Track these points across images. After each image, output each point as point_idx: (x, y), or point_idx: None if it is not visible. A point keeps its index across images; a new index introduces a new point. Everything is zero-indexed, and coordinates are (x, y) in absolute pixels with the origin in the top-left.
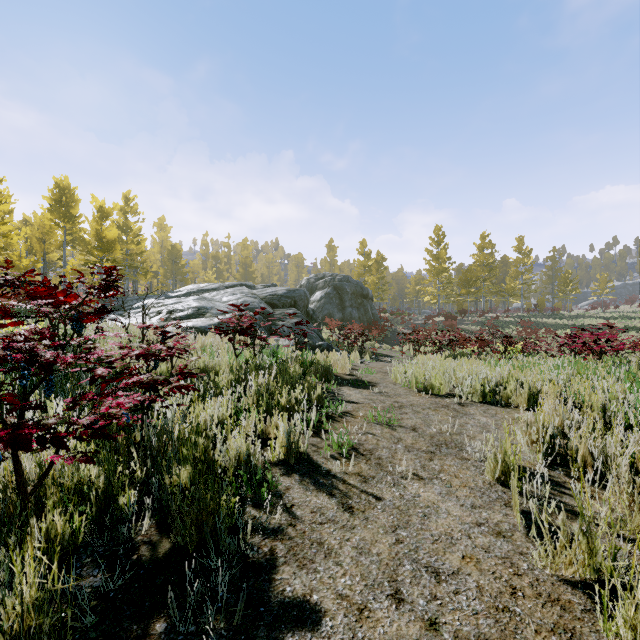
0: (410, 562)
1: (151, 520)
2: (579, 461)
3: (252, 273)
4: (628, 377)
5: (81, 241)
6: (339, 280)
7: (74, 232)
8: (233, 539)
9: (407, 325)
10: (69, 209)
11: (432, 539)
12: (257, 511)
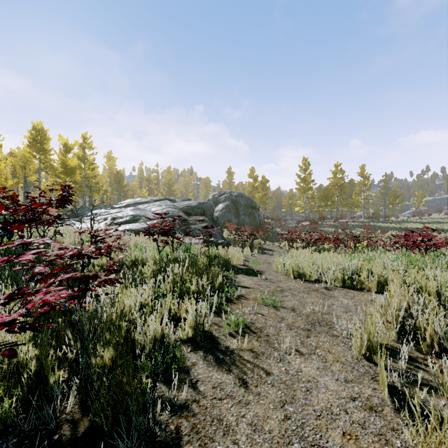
0: (298, 440)
1: (76, 397)
2: (427, 339)
3: (174, 191)
4: (447, 267)
5: (51, 168)
6: (235, 196)
7: (46, 161)
8: (143, 419)
9: (283, 228)
10: (43, 145)
11: (315, 415)
12: (167, 387)
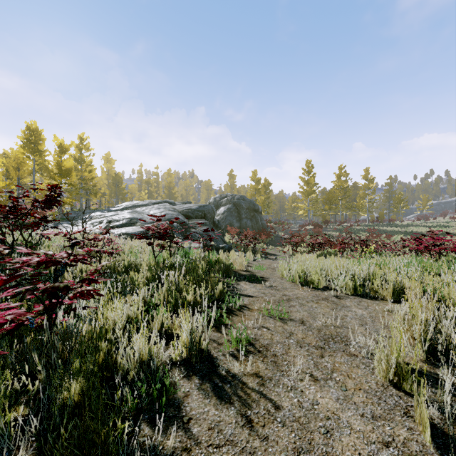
0: None
1: (33, 445)
2: None
3: (174, 194)
4: None
5: (45, 169)
6: (237, 199)
7: (41, 163)
8: None
9: (286, 231)
10: (37, 145)
11: None
12: (151, 428)
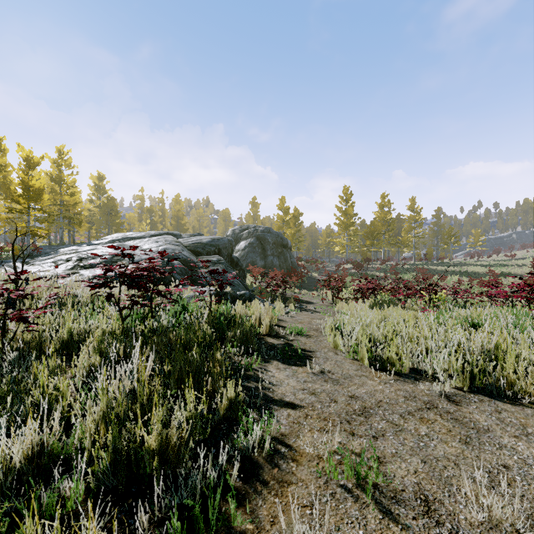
0: None
1: None
2: None
3: (184, 225)
4: None
5: (6, 189)
6: (261, 231)
7: (1, 181)
8: None
9: (320, 272)
10: None
11: None
12: None
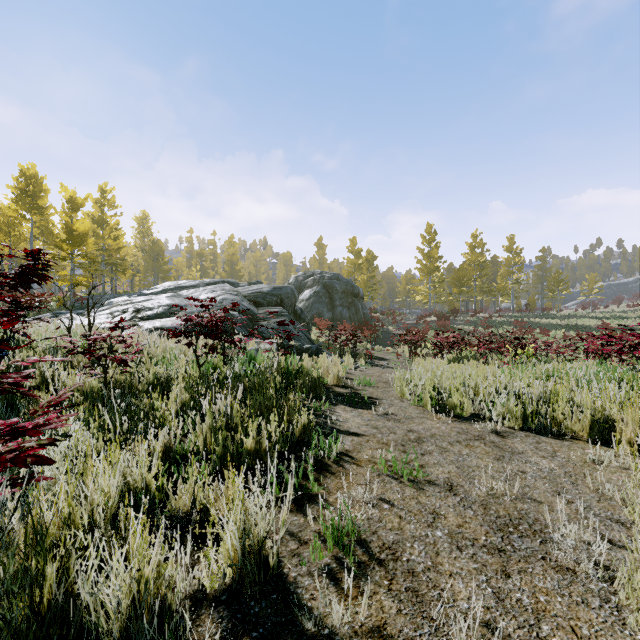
0: None
1: None
2: None
3: (238, 271)
4: None
5: (48, 234)
6: (329, 278)
7: (42, 224)
8: None
9: (398, 325)
10: (36, 199)
11: None
12: None
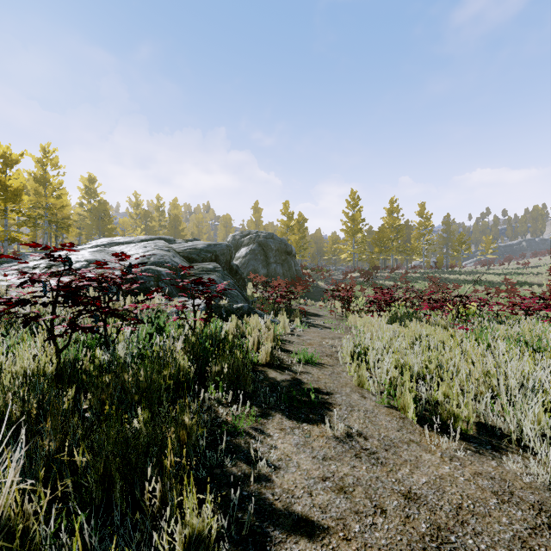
0: None
1: None
2: None
3: (181, 231)
4: None
5: None
6: (264, 237)
7: None
8: None
9: (326, 280)
10: None
11: None
12: None
